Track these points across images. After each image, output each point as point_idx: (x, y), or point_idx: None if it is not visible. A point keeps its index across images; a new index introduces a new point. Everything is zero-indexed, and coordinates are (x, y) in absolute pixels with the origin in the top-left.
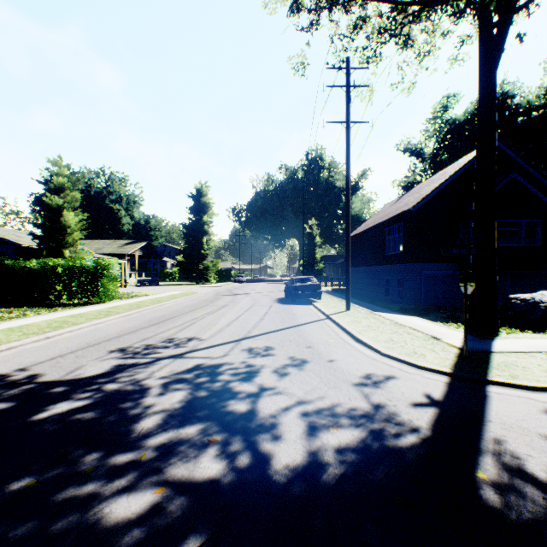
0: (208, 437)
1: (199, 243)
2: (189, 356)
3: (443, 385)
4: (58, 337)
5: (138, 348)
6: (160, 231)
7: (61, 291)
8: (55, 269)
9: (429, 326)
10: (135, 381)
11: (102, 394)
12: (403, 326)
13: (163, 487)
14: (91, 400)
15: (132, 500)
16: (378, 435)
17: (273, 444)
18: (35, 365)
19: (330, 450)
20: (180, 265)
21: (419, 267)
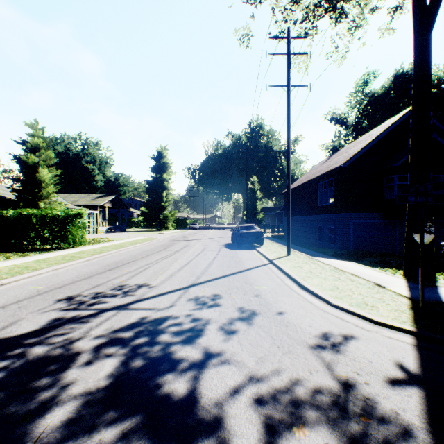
0: None
1: (160, 196)
2: (134, 308)
3: (412, 349)
4: (13, 283)
5: (85, 297)
6: (127, 186)
7: (34, 237)
8: (29, 218)
9: (368, 271)
10: (66, 343)
11: (20, 363)
12: (344, 271)
13: None
14: (3, 373)
15: None
16: None
17: None
18: None
19: None
20: (144, 215)
21: (349, 216)
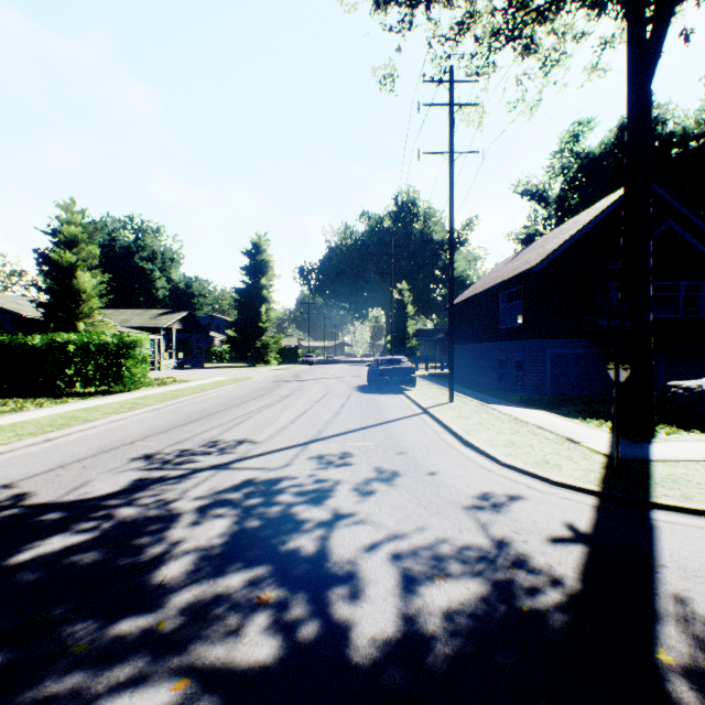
0: (258, 592)
1: (256, 313)
2: (237, 467)
3: (589, 510)
4: (63, 438)
5: (168, 454)
6: (205, 297)
7: (72, 375)
8: (66, 347)
9: (561, 423)
10: (160, 504)
11: (112, 523)
12: (527, 423)
13: (187, 679)
14: (96, 533)
15: (137, 702)
16: (504, 589)
17: (353, 603)
18: (25, 479)
19: (436, 615)
20: (232, 342)
21: (544, 344)
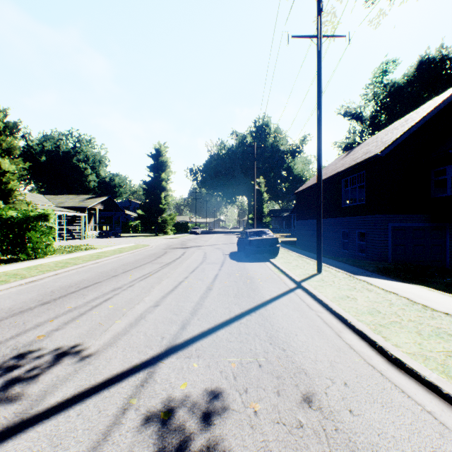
0: None
1: (158, 198)
2: None
3: None
4: None
5: None
6: (123, 187)
7: None
8: None
9: None
10: None
11: None
12: (434, 310)
13: None
14: None
15: None
16: None
17: None
18: None
19: None
20: (140, 218)
21: (386, 218)
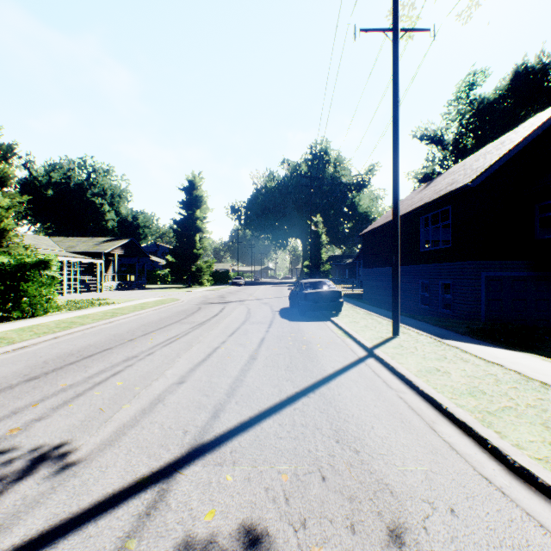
0: None
1: (191, 241)
2: None
3: None
4: None
5: None
6: (149, 228)
7: None
8: None
9: None
10: None
11: None
12: None
13: None
14: None
15: None
16: None
17: None
18: None
19: None
20: (170, 266)
21: (478, 266)
